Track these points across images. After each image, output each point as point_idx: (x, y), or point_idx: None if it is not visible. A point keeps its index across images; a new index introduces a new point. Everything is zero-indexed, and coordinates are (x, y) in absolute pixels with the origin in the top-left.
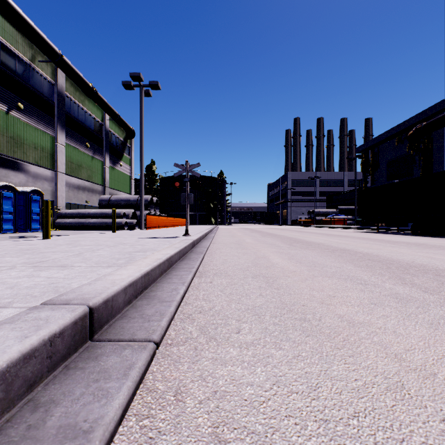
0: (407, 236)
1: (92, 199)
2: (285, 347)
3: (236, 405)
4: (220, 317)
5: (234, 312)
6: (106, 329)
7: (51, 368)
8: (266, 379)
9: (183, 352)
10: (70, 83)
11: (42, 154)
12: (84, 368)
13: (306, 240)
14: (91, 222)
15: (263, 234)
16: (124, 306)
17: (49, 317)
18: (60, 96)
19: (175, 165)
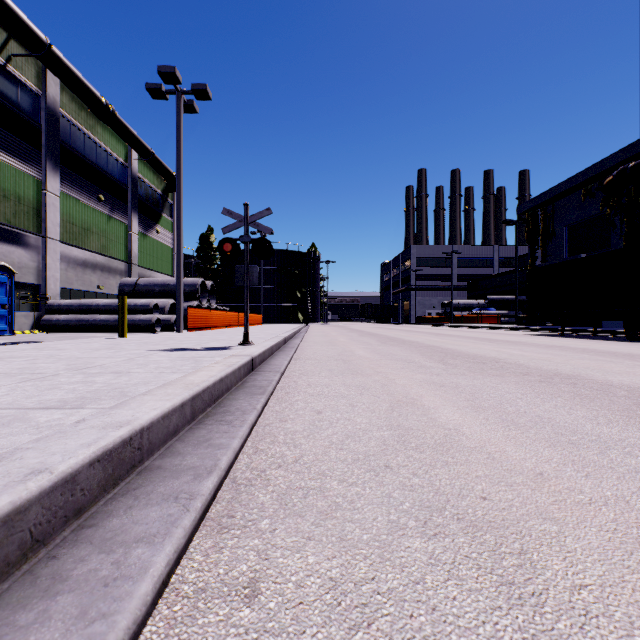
0: (626, 343)
1: (108, 284)
2: None
3: None
4: None
5: None
6: None
7: None
8: None
9: None
10: (70, 95)
11: (17, 208)
12: None
13: (464, 352)
14: (100, 319)
15: (381, 339)
16: None
17: None
18: (50, 116)
19: (225, 213)
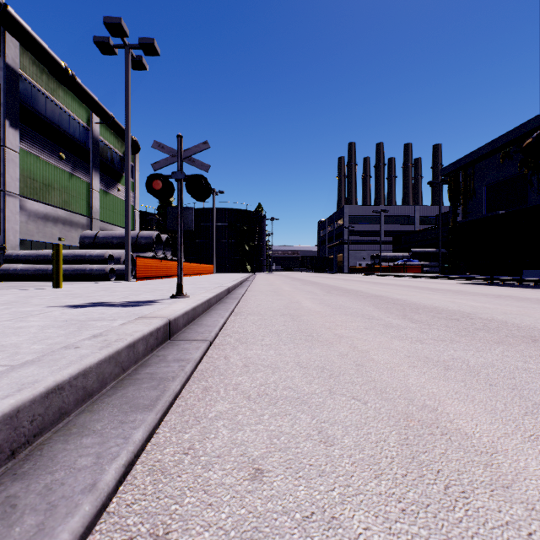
0: None
1: (70, 236)
2: None
3: None
4: None
5: None
6: None
7: None
8: None
9: None
10: (30, 59)
11: None
12: None
13: (420, 304)
14: None
15: (325, 288)
16: None
17: None
18: (9, 76)
19: (155, 146)
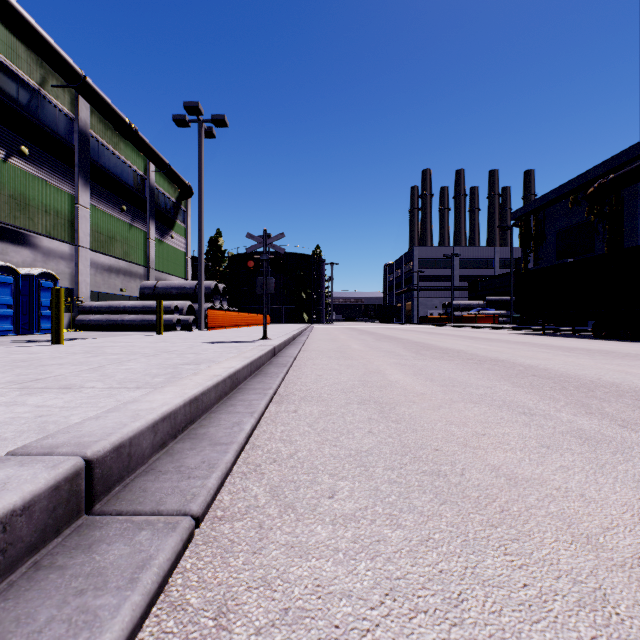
0: (587, 340)
1: (129, 287)
2: (406, 523)
3: (319, 638)
4: (304, 469)
5: (328, 461)
6: (118, 492)
7: (4, 569)
8: (374, 585)
9: (239, 532)
10: (98, 117)
11: (56, 221)
12: (65, 566)
13: (440, 346)
14: (128, 319)
15: (377, 337)
16: (153, 452)
17: (10, 479)
18: (82, 137)
19: (248, 236)
